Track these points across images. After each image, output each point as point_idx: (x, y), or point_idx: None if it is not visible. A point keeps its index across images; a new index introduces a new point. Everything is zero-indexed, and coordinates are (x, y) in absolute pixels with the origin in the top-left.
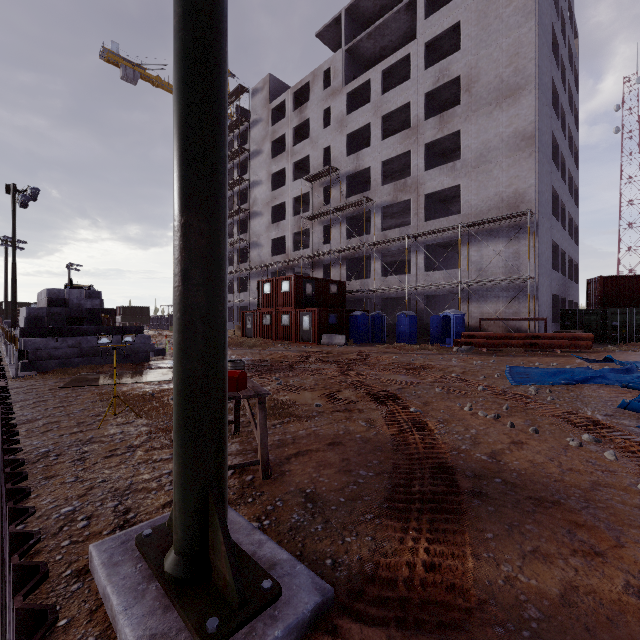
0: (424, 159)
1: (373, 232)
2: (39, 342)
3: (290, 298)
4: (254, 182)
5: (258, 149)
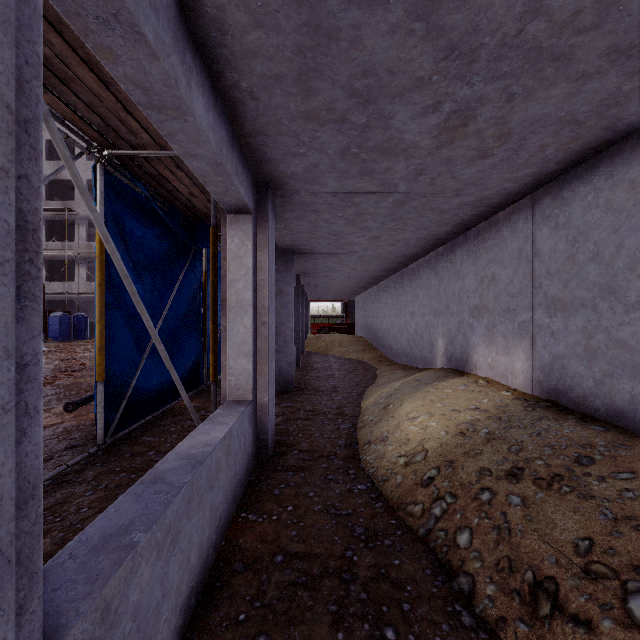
0: None
1: (77, 240)
2: None
3: None
4: None
5: None
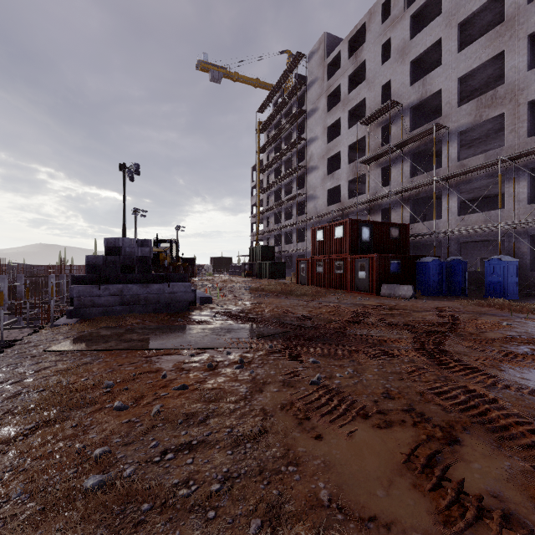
0: (527, 55)
1: (445, 164)
2: (83, 289)
3: (344, 244)
4: (310, 139)
5: (314, 107)
